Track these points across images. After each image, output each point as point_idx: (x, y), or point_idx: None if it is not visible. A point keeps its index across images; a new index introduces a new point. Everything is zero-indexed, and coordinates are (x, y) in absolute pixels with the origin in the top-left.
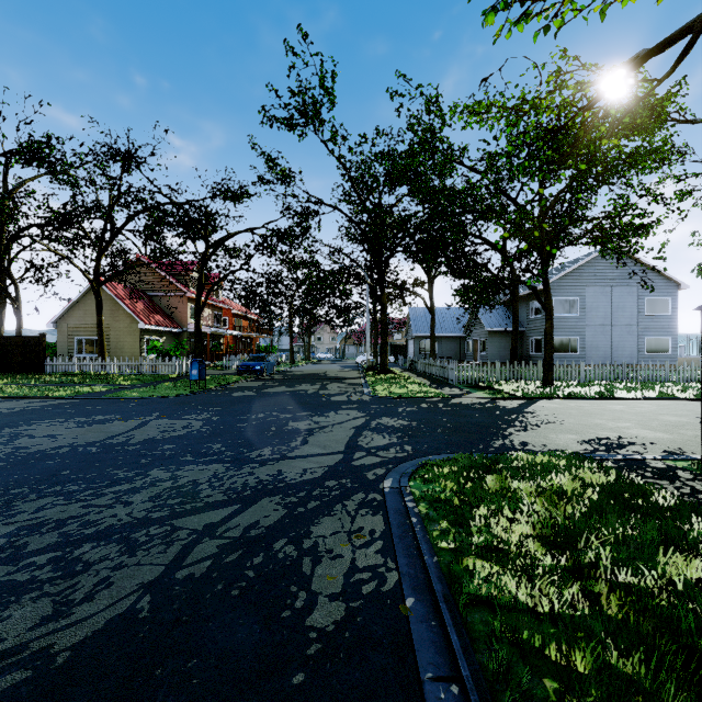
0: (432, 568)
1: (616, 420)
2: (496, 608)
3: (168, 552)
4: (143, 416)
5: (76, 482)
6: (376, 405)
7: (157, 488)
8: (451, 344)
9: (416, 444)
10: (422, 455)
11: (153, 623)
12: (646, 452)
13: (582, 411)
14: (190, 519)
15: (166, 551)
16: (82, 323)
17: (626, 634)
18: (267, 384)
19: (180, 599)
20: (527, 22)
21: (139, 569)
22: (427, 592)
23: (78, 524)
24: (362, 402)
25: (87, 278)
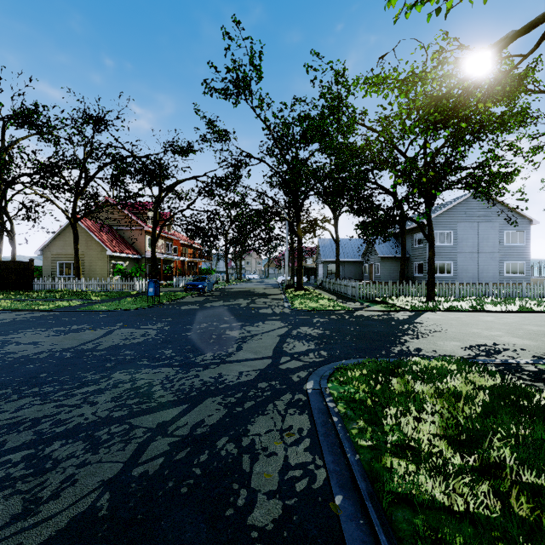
0: (355, 466)
1: (490, 329)
2: (415, 506)
3: (126, 449)
4: (109, 326)
5: (51, 383)
6: (295, 316)
7: (118, 389)
8: (351, 268)
9: (330, 350)
10: (336, 360)
11: (110, 522)
12: (519, 357)
13: (461, 322)
14: (145, 418)
15: (124, 448)
16: (63, 250)
17: (540, 536)
18: (208, 299)
19: (135, 497)
20: (424, 3)
21: (101, 467)
22: (353, 490)
23: (50, 423)
24: (284, 314)
25: (66, 215)
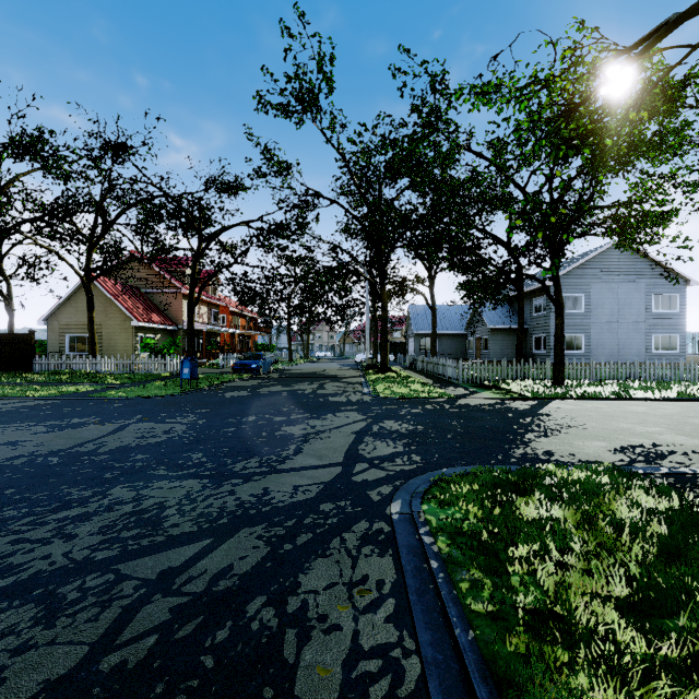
0: (469, 653)
1: (643, 424)
2: None
3: (100, 619)
4: (123, 419)
5: (17, 504)
6: (378, 406)
7: (113, 514)
8: (452, 342)
9: (425, 454)
10: (434, 468)
11: None
12: (693, 464)
13: (602, 414)
14: (143, 562)
15: (98, 617)
16: (74, 320)
17: None
18: (262, 383)
19: None
20: None
21: (51, 653)
22: None
23: None
24: (362, 402)
25: (77, 273)
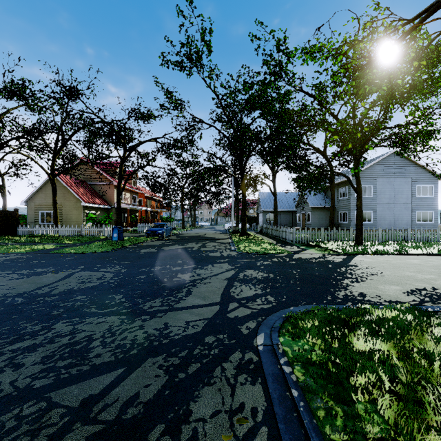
0: None
1: (421, 272)
2: None
3: None
4: (71, 268)
5: None
6: (241, 259)
7: (53, 345)
8: (286, 216)
9: (277, 295)
10: (284, 307)
11: None
12: None
13: (392, 265)
14: (70, 390)
15: None
16: (44, 202)
17: None
18: (165, 243)
19: None
20: None
21: None
22: None
23: None
24: (231, 257)
25: (45, 171)
